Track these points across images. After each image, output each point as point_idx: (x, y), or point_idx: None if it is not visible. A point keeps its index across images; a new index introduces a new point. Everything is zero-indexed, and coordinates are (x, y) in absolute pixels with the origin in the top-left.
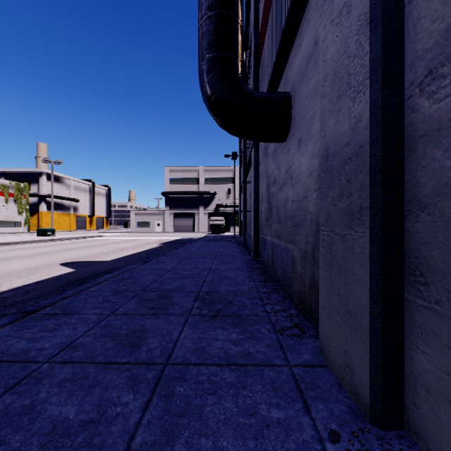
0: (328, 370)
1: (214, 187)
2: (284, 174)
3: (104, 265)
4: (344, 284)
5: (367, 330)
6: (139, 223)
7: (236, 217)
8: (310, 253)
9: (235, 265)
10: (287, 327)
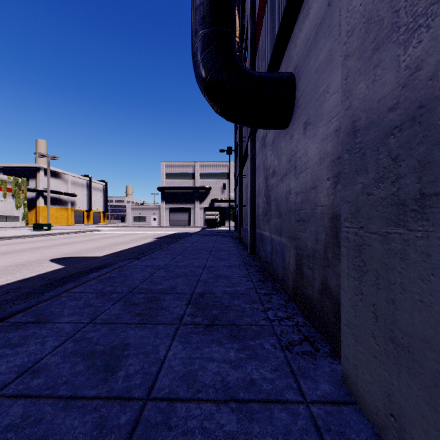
0: (357, 410)
1: (209, 182)
2: (285, 164)
3: (95, 261)
4: (385, 301)
5: (436, 376)
6: (135, 217)
7: (231, 212)
8: (321, 252)
9: (231, 261)
10: (295, 341)
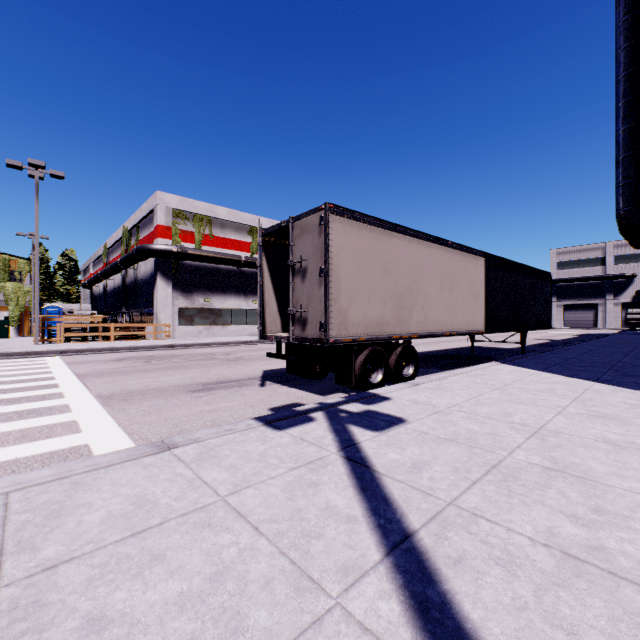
0: None
1: (632, 266)
2: None
3: (563, 340)
4: None
5: None
6: None
7: None
8: None
9: None
10: None
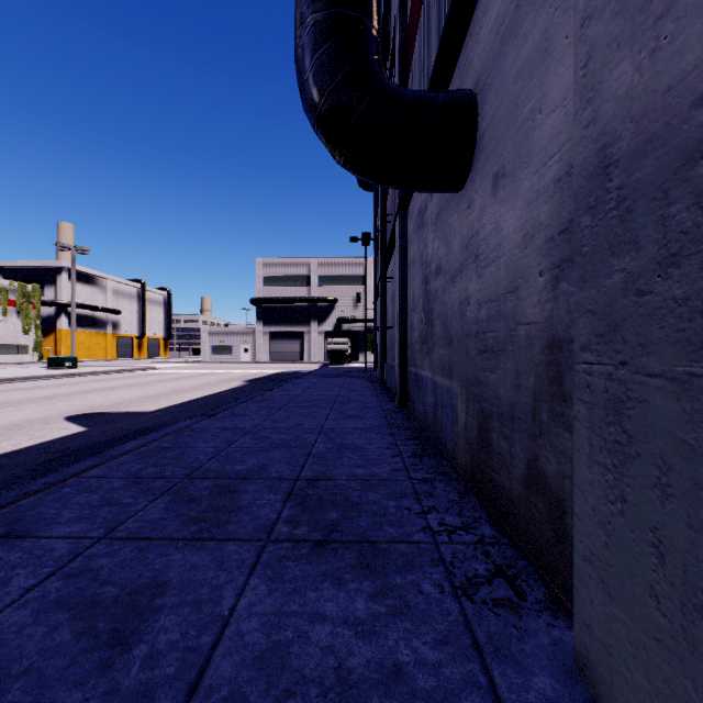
0: None
1: (334, 290)
2: (459, 252)
3: (141, 419)
4: (687, 524)
5: None
6: (214, 347)
7: (369, 338)
8: (526, 410)
9: (367, 421)
10: (479, 576)
